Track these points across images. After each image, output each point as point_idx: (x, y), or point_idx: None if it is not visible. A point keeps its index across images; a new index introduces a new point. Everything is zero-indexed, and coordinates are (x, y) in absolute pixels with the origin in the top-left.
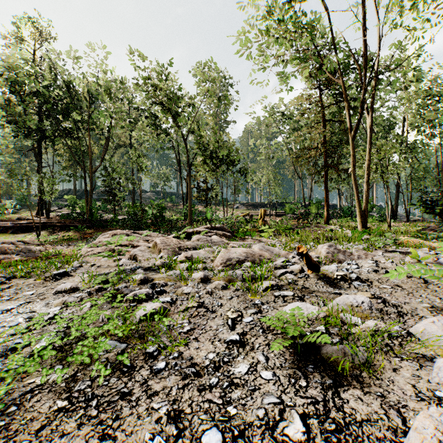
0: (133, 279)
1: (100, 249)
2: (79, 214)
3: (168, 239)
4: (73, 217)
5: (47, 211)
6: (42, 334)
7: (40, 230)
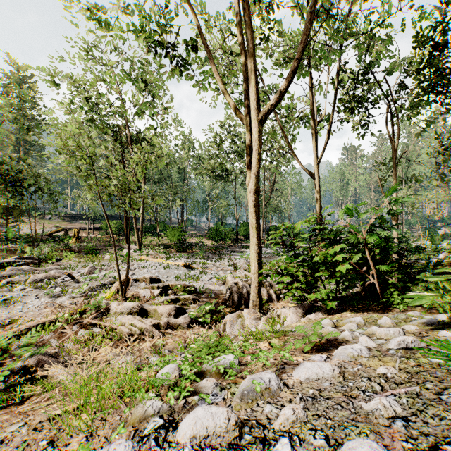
0: None
1: None
2: None
3: None
4: None
5: None
6: None
7: None
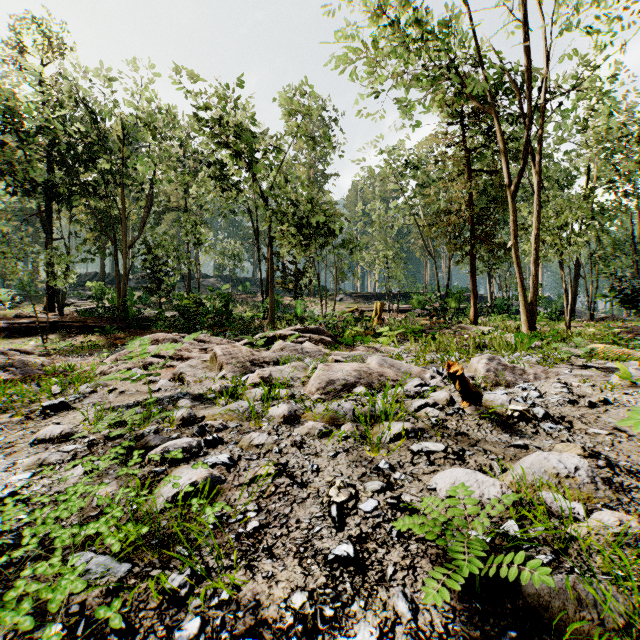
0: (170, 418)
1: (130, 363)
2: (107, 310)
3: (235, 347)
4: (99, 314)
5: (60, 305)
6: None
7: (48, 333)
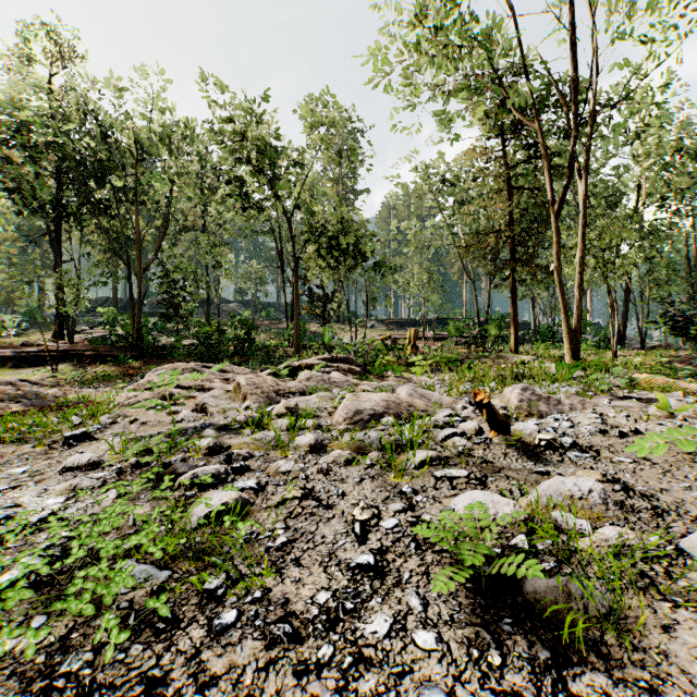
0: (196, 447)
1: (149, 394)
2: (120, 338)
3: (259, 377)
4: (111, 342)
5: (70, 332)
6: (23, 551)
7: (57, 363)
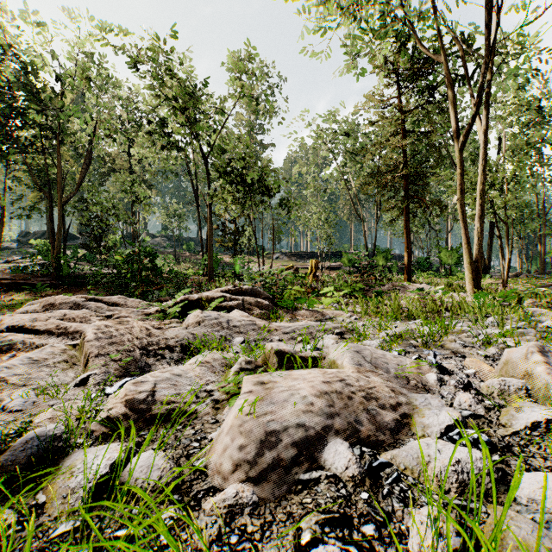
0: None
1: None
2: (41, 267)
3: (122, 324)
4: (32, 271)
5: None
6: None
7: None
